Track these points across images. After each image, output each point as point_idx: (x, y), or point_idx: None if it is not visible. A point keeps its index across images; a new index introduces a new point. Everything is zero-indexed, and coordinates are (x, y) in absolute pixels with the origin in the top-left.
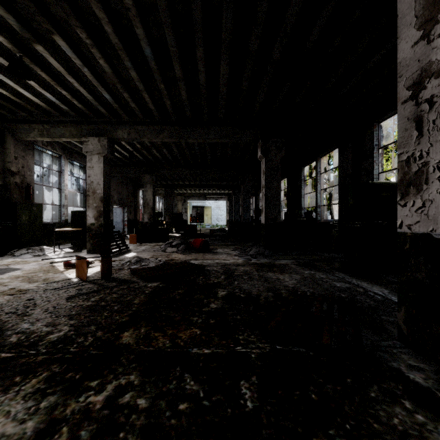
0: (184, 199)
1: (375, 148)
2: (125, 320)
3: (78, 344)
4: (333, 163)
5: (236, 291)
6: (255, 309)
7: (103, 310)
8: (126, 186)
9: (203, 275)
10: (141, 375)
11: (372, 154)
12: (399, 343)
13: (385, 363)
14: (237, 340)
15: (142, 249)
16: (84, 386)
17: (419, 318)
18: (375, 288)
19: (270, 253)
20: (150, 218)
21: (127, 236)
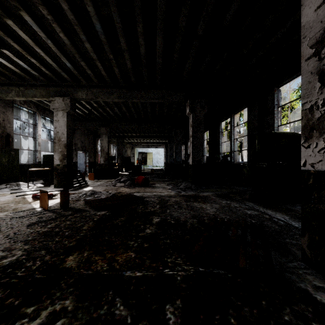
0: (132, 146)
1: (275, 106)
2: (72, 245)
3: (26, 269)
4: (242, 120)
5: (167, 218)
6: (182, 233)
7: (55, 235)
8: (87, 136)
9: (143, 205)
10: (76, 300)
11: (273, 111)
12: (303, 264)
13: (294, 284)
14: (166, 263)
15: (98, 184)
16: (20, 312)
17: (322, 244)
18: (278, 215)
19: (196, 187)
20: (105, 161)
21: (88, 174)
